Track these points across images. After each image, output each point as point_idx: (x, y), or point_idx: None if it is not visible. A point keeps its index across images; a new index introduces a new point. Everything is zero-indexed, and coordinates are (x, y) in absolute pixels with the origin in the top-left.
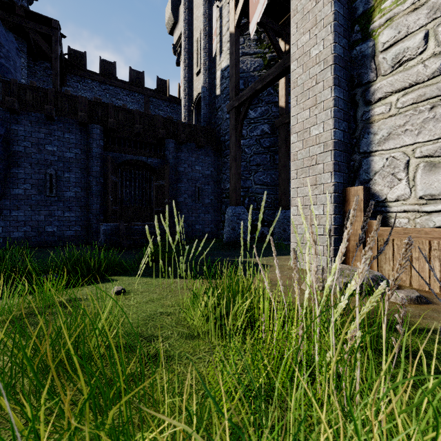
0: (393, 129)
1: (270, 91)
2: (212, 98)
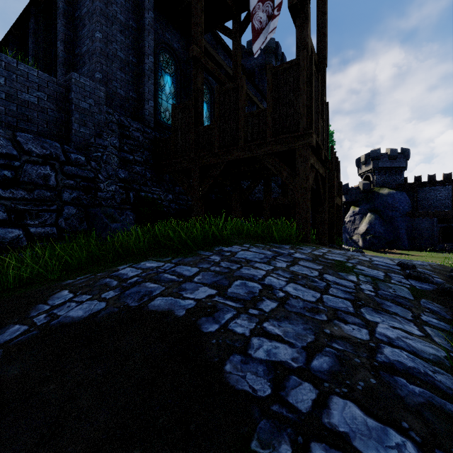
0: None
1: None
2: None
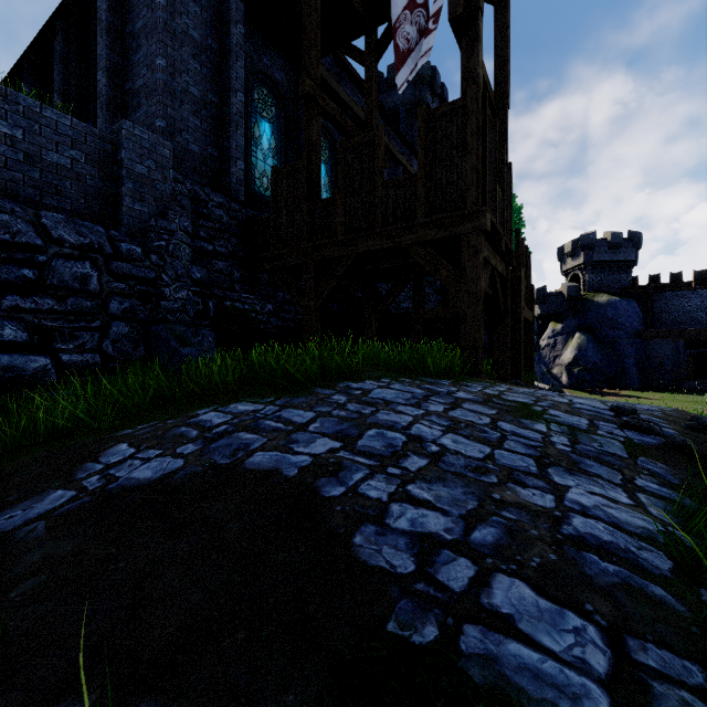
0: None
1: None
2: None
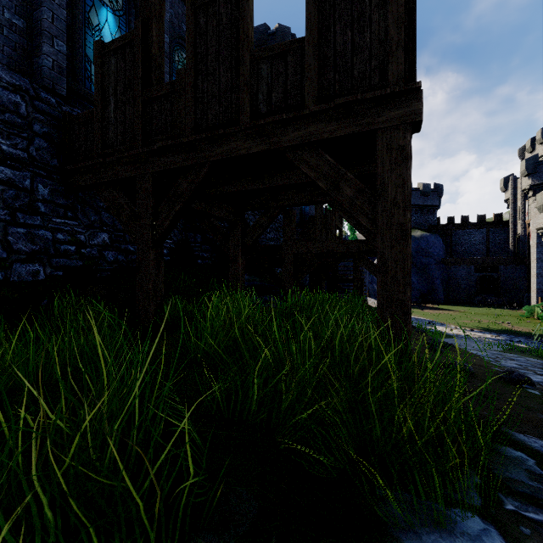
0: None
1: None
2: (526, 240)
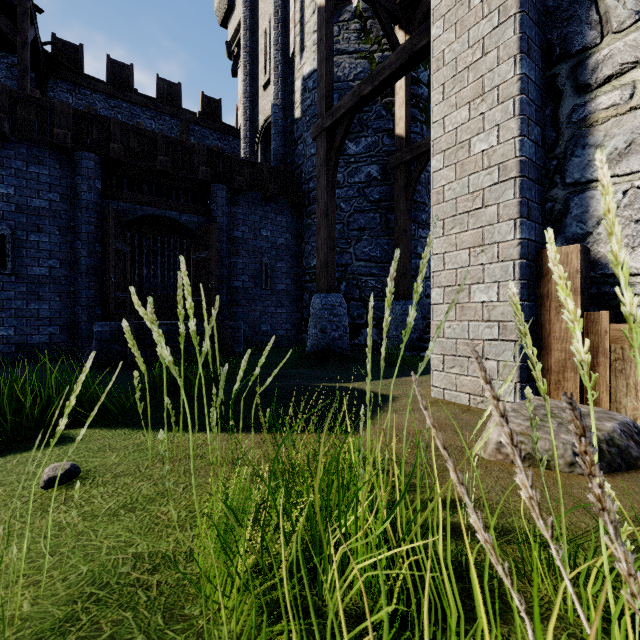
0: (638, 133)
1: (380, 112)
2: (288, 124)
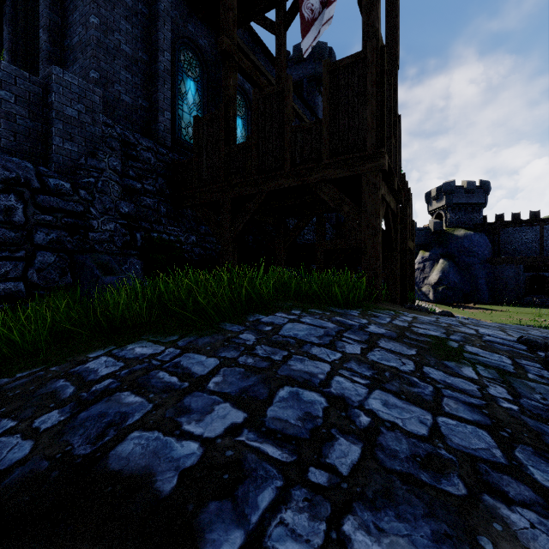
0: None
1: None
2: None
